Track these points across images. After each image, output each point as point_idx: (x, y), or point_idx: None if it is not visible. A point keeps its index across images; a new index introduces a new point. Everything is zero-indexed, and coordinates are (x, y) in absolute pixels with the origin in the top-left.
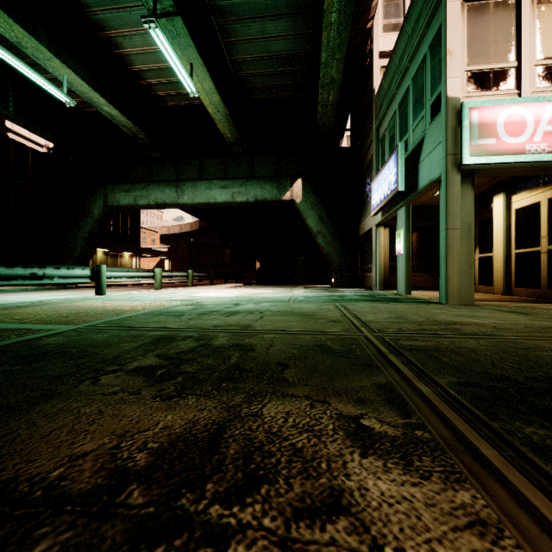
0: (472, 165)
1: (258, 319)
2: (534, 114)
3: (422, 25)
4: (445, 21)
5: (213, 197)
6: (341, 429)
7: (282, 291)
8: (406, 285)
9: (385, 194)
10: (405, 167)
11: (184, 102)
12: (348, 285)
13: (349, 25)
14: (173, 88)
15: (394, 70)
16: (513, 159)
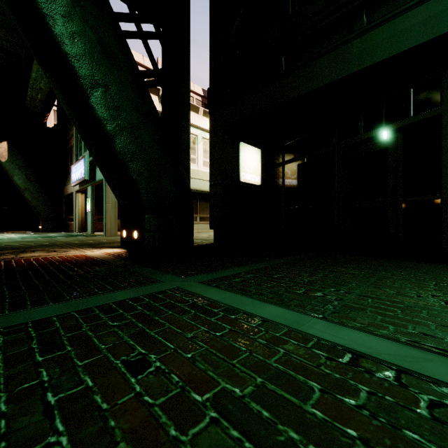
0: None
1: (1, 244)
2: None
3: None
4: None
5: None
6: (49, 249)
7: None
8: (92, 229)
9: (79, 177)
10: (91, 165)
11: None
12: (54, 230)
13: None
14: None
15: None
16: None
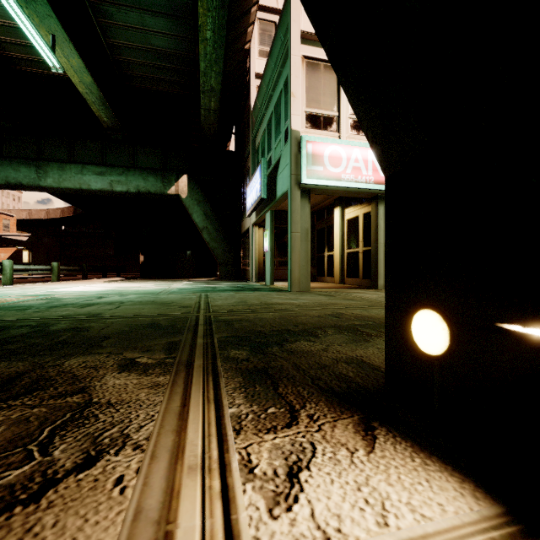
0: (308, 184)
1: (113, 308)
2: (347, 153)
3: (278, 65)
4: (290, 69)
5: (86, 183)
6: (118, 364)
7: (161, 285)
8: (271, 277)
9: (254, 199)
10: (270, 178)
11: (47, 71)
12: (231, 278)
13: (224, 45)
14: (32, 52)
15: (264, 93)
16: (334, 184)
